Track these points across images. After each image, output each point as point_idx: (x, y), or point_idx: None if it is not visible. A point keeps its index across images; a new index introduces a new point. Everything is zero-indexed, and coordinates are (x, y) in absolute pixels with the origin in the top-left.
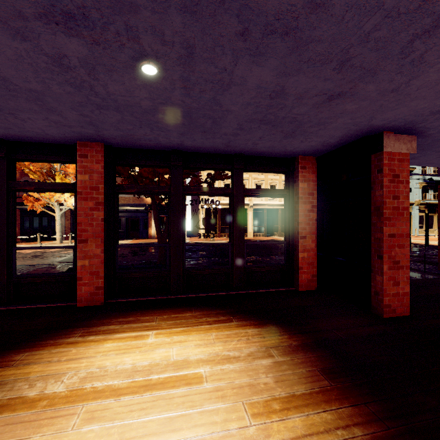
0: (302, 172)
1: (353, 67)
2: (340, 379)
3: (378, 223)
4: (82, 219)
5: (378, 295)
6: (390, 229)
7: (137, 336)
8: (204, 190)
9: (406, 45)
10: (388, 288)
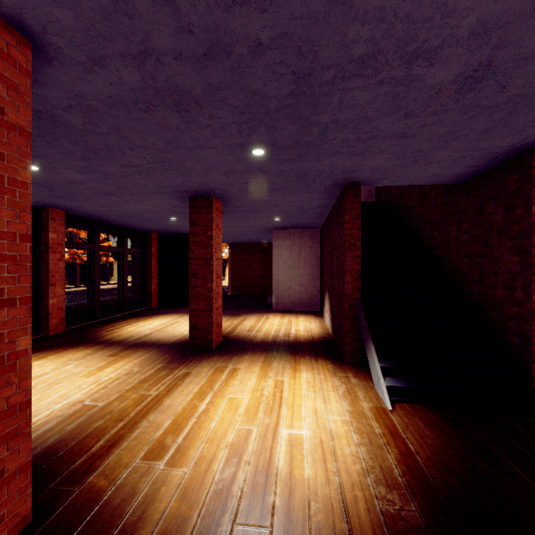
0: (153, 241)
1: None
2: None
3: None
4: (52, 268)
5: None
6: None
7: (134, 325)
8: (110, 248)
9: None
10: None
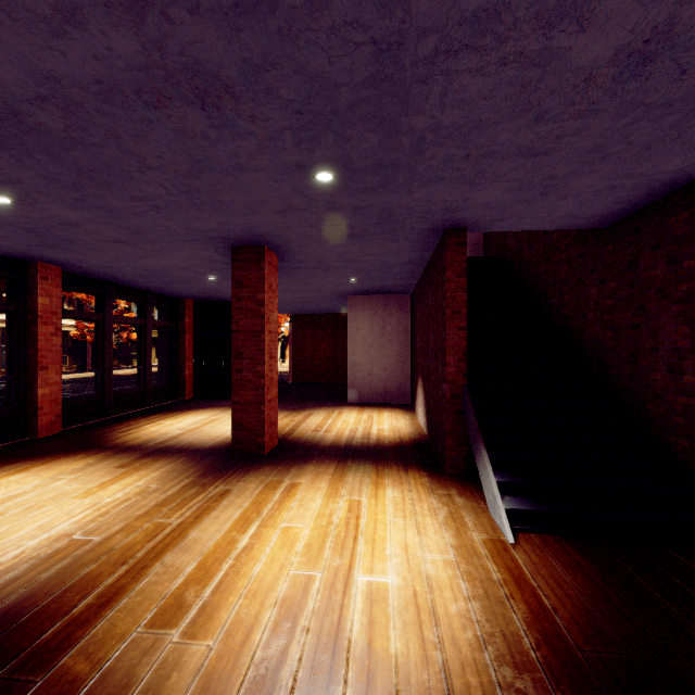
0: (187, 311)
1: None
2: None
3: None
4: (43, 345)
5: None
6: None
7: (158, 424)
8: (127, 320)
9: None
10: None
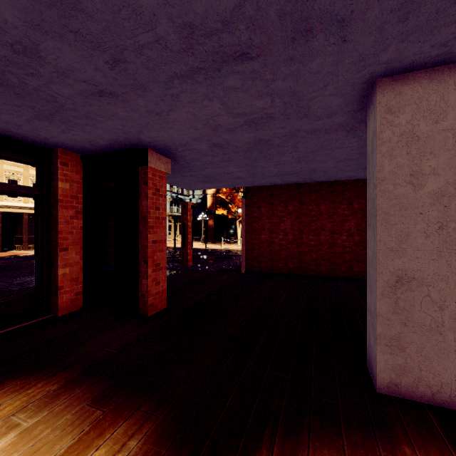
0: (62, 169)
1: (127, 72)
2: (114, 398)
3: (144, 231)
4: None
5: (144, 298)
6: (153, 236)
7: None
8: None
9: (169, 79)
10: (152, 289)
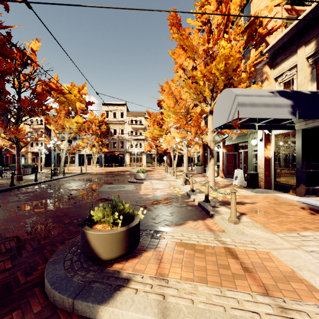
0: None
1: None
2: None
3: None
4: None
5: None
6: None
7: None
8: None
9: None
10: None
